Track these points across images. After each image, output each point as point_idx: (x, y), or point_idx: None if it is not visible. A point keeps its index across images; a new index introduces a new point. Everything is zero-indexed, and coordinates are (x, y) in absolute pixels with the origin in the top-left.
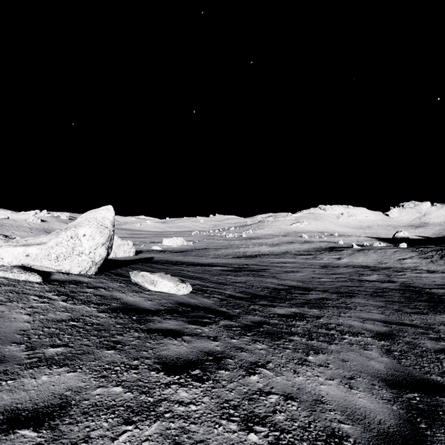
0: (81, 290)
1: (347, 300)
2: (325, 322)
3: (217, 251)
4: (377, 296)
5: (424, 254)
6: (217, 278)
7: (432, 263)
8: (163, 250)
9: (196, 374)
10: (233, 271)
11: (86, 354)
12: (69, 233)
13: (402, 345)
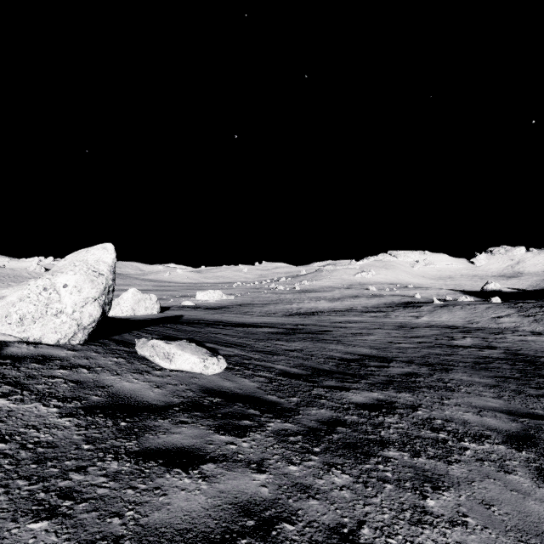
0: (46, 374)
1: (443, 376)
2: (425, 416)
3: (265, 307)
4: (482, 369)
5: (525, 311)
6: (264, 344)
7: (537, 322)
8: (196, 306)
9: None
10: (284, 334)
11: None
12: (40, 283)
13: None
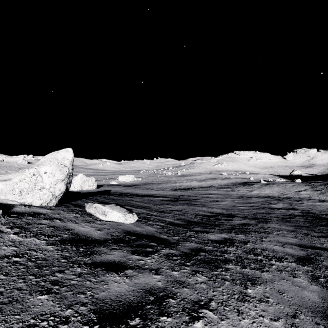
0: (37, 222)
1: (264, 225)
2: (251, 247)
3: (159, 185)
4: (287, 221)
5: (315, 188)
6: (159, 207)
7: (322, 194)
8: (119, 184)
9: (135, 325)
10: (171, 201)
11: (13, 303)
12: (31, 171)
13: (324, 270)
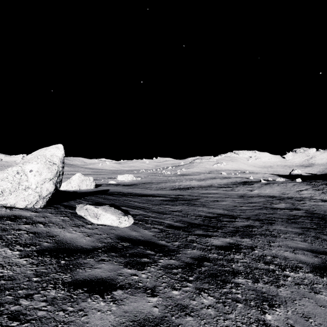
0: (15, 228)
1: (269, 227)
2: (260, 254)
3: (159, 184)
4: (292, 223)
5: (316, 187)
6: (158, 207)
7: (324, 193)
8: (117, 184)
9: None
10: (171, 201)
11: None
12: (15, 169)
13: None
